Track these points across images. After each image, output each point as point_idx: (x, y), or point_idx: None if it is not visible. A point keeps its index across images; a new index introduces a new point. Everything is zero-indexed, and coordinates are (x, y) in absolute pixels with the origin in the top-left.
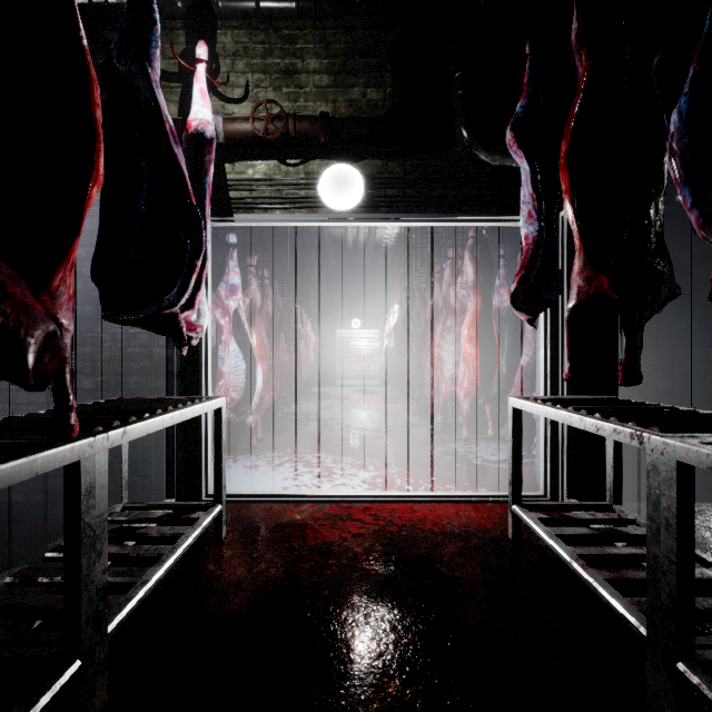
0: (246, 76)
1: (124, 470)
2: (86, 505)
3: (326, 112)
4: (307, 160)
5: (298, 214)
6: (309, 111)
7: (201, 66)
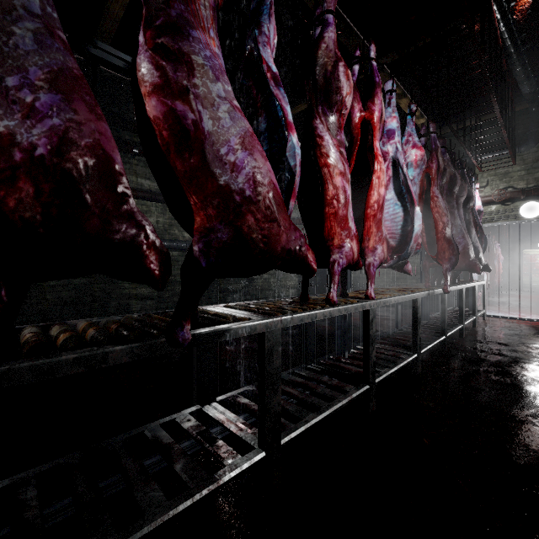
0: (487, 178)
1: (452, 299)
2: (476, 293)
3: (523, 189)
4: (514, 202)
5: (510, 221)
6: (515, 185)
7: (477, 190)
